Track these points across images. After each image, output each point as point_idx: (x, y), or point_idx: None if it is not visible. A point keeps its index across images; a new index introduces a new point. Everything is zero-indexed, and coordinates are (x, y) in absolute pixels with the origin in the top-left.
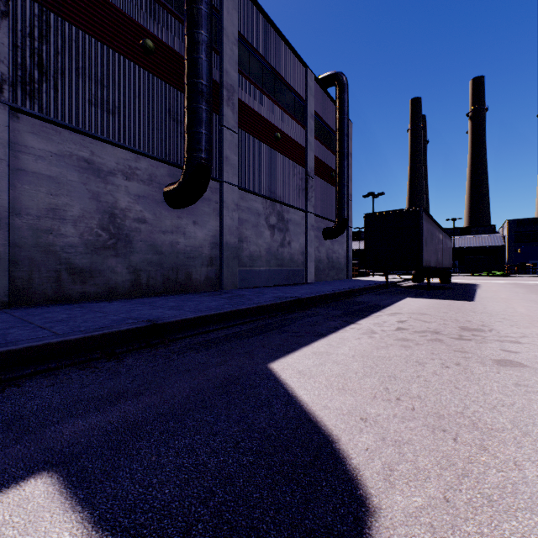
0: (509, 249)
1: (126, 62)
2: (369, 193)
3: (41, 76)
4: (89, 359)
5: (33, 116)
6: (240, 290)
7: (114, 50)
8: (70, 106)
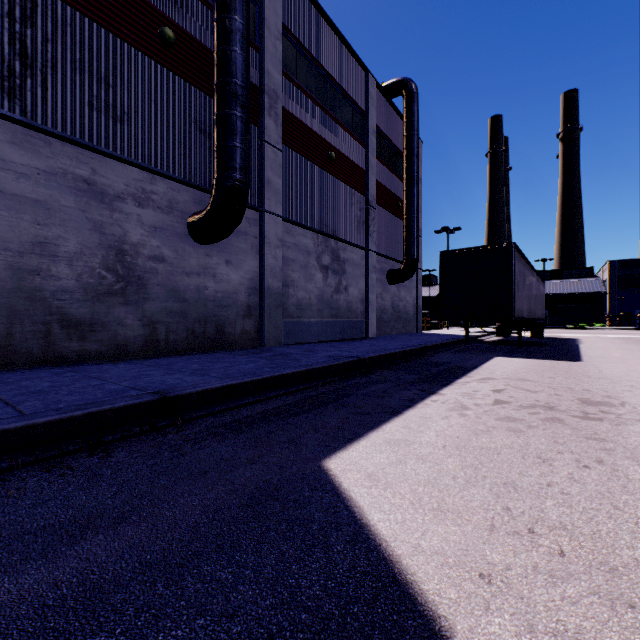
0: (611, 296)
1: (138, 56)
2: (442, 228)
3: (24, 70)
4: (62, 453)
5: (13, 121)
6: (285, 347)
7: (123, 39)
8: (63, 109)
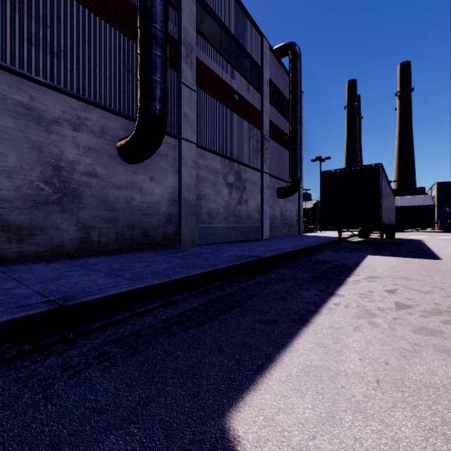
0: (438, 208)
1: (74, 4)
2: (317, 158)
3: None
4: None
5: None
6: (198, 247)
7: None
8: (3, 43)
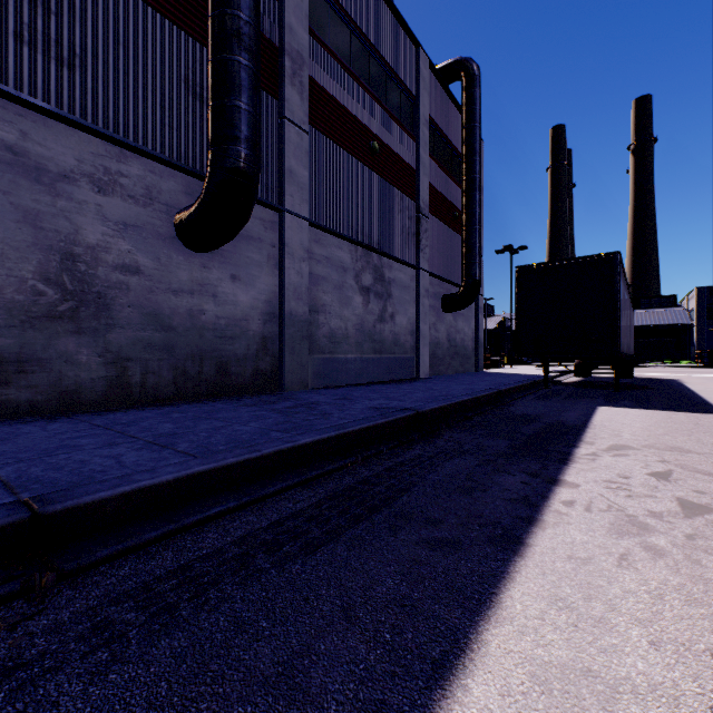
0: (699, 328)
1: None
2: (505, 247)
3: None
4: None
5: None
6: (313, 392)
7: None
8: None
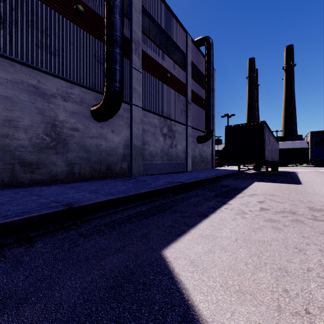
0: (311, 149)
1: (64, 20)
2: (225, 115)
3: None
4: (2, 245)
5: None
6: (143, 176)
7: (55, 10)
8: (21, 47)
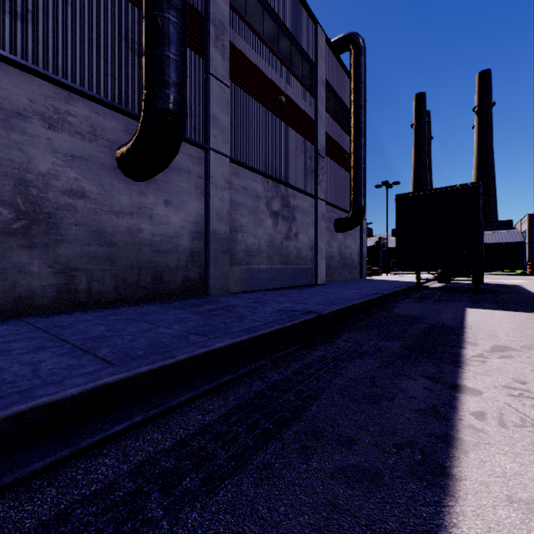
0: (530, 245)
1: None
2: (382, 183)
3: None
4: None
5: None
6: (232, 296)
7: None
8: None
